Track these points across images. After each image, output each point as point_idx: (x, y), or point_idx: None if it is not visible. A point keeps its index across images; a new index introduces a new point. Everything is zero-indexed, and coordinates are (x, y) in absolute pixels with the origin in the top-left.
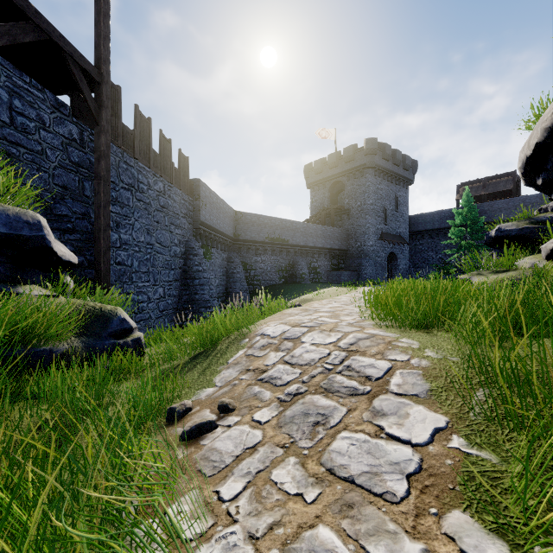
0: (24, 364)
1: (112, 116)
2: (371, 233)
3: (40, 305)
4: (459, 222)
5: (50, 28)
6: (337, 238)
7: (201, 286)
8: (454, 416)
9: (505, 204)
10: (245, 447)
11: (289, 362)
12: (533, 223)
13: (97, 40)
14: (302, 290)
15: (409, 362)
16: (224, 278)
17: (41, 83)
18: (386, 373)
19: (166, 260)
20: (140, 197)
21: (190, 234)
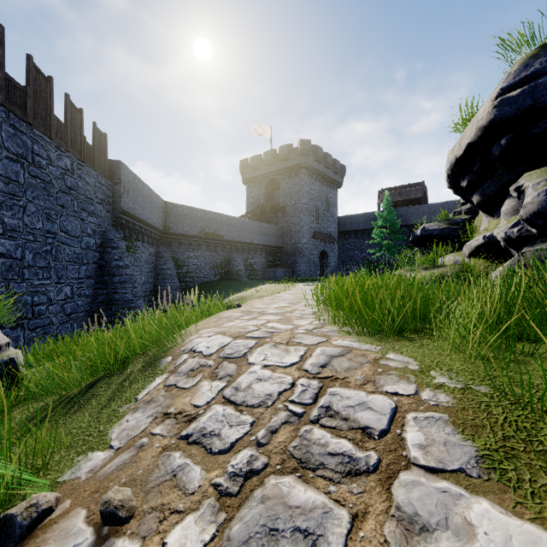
0: None
1: None
2: (305, 231)
3: None
4: (381, 224)
5: None
6: (273, 235)
7: (122, 284)
8: None
9: (416, 210)
10: None
11: (233, 400)
12: (451, 224)
13: None
14: (239, 287)
15: (419, 397)
16: (151, 275)
17: None
18: (392, 421)
19: (75, 253)
20: (36, 173)
21: (108, 224)
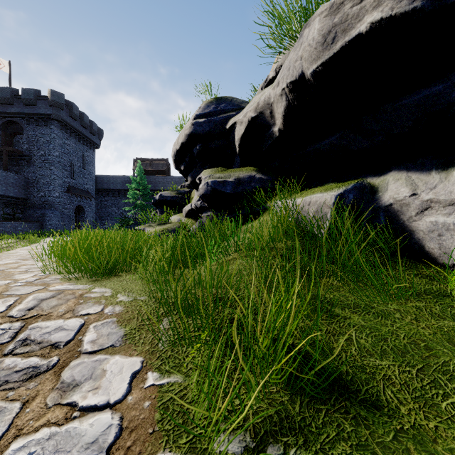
0: None
1: None
2: (57, 185)
3: None
4: (135, 187)
5: None
6: (12, 185)
7: None
8: (147, 353)
9: (162, 179)
10: None
11: None
12: (178, 193)
13: None
14: None
15: (103, 312)
16: None
17: None
18: (78, 332)
19: None
20: None
21: None
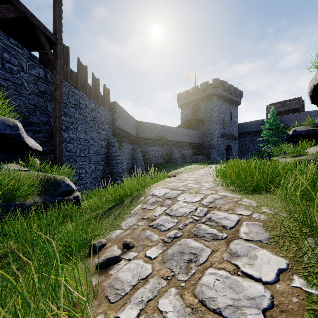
0: (4, 213)
1: (64, 64)
2: (216, 134)
3: (15, 176)
4: (267, 127)
5: (25, 9)
6: (196, 137)
7: (117, 164)
8: (291, 260)
9: (294, 116)
10: (140, 278)
11: (170, 214)
12: (315, 126)
13: (54, 18)
14: (176, 167)
15: (251, 216)
16: (130, 160)
17: (21, 44)
18: (236, 224)
19: (96, 149)
20: (81, 112)
21: (110, 134)
